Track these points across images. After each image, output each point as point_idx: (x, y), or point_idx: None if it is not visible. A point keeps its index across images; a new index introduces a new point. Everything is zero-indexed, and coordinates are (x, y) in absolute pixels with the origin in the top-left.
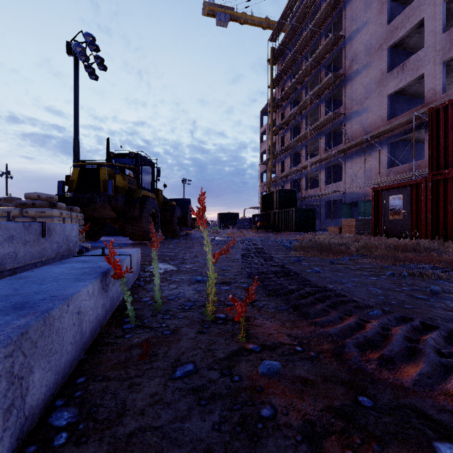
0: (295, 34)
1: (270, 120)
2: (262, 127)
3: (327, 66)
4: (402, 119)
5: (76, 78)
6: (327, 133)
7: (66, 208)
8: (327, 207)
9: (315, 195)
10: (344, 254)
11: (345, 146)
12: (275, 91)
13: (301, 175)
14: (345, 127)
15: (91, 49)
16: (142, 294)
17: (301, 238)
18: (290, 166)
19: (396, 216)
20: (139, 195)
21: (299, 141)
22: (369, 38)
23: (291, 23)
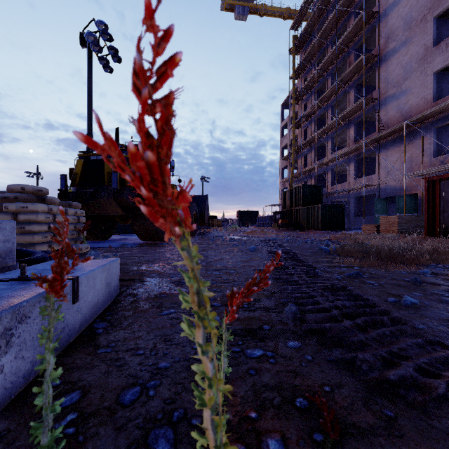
0: (320, 18)
1: (292, 112)
2: (283, 121)
3: (356, 48)
4: None
5: (89, 71)
6: (356, 122)
7: (64, 204)
8: (356, 203)
9: (343, 190)
10: (414, 263)
11: (379, 134)
12: (297, 82)
13: (327, 169)
14: (379, 114)
15: (104, 39)
16: (75, 373)
17: (333, 238)
18: (314, 160)
19: None
20: None
21: (324, 132)
22: (408, 10)
23: (315, 7)
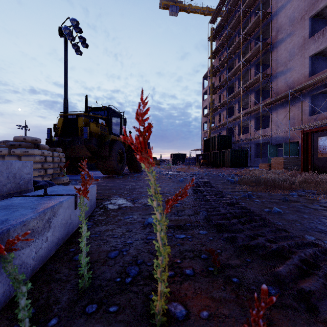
0: (230, 16)
1: (210, 83)
2: (204, 89)
3: (256, 38)
4: (323, 75)
5: (65, 54)
6: (256, 90)
7: (51, 149)
8: (256, 148)
9: (246, 139)
10: (288, 189)
11: (272, 99)
12: (214, 61)
13: (235, 123)
14: (271, 85)
15: (76, 31)
16: None
17: (238, 173)
18: (226, 117)
19: (324, 155)
20: (108, 138)
21: (233, 97)
22: (292, 12)
23: (227, 7)
